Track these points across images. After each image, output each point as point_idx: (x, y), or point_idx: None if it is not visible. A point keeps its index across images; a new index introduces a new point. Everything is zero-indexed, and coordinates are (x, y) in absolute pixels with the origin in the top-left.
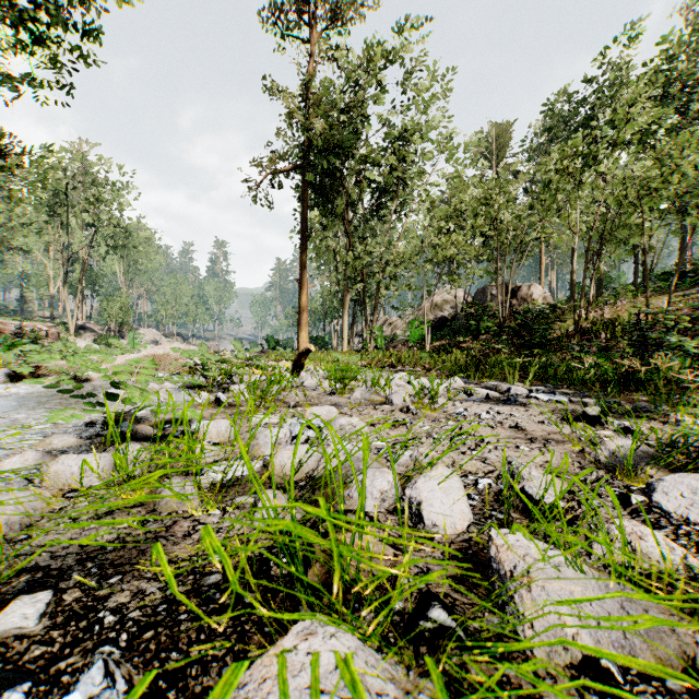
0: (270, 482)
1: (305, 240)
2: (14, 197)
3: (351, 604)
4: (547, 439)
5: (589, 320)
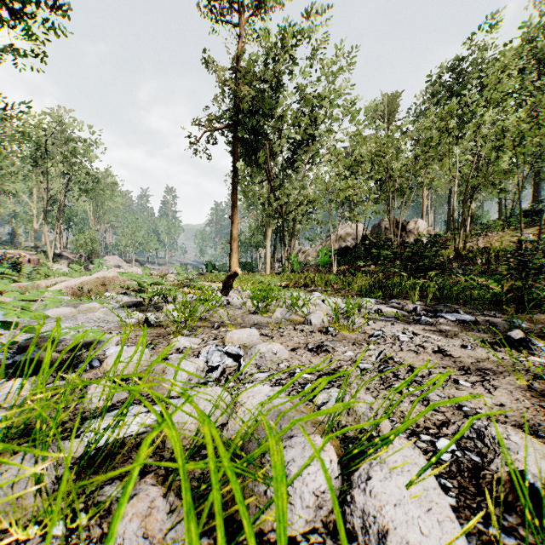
0: (163, 448)
1: (235, 185)
2: None
3: None
4: (481, 369)
5: (466, 249)
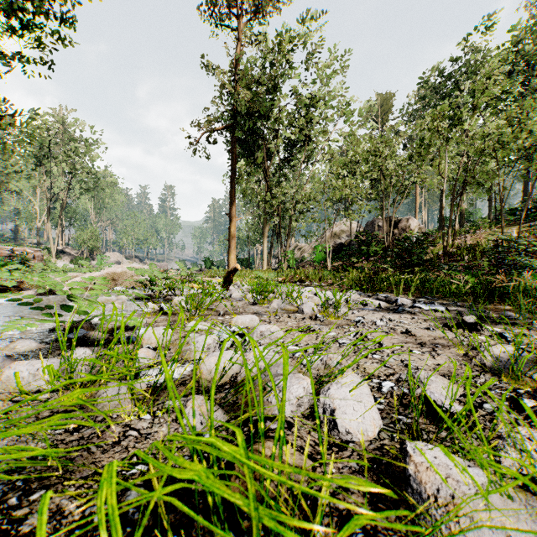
0: (198, 385)
1: (233, 184)
2: (7, 149)
3: (270, 536)
4: (434, 344)
5: (454, 245)
